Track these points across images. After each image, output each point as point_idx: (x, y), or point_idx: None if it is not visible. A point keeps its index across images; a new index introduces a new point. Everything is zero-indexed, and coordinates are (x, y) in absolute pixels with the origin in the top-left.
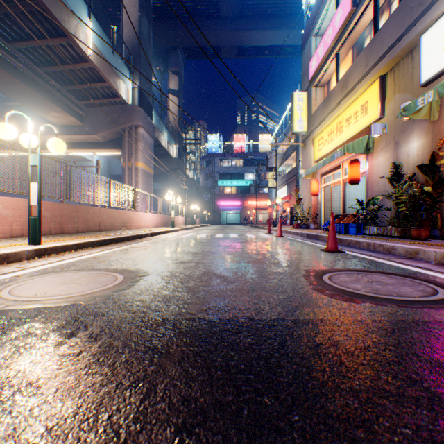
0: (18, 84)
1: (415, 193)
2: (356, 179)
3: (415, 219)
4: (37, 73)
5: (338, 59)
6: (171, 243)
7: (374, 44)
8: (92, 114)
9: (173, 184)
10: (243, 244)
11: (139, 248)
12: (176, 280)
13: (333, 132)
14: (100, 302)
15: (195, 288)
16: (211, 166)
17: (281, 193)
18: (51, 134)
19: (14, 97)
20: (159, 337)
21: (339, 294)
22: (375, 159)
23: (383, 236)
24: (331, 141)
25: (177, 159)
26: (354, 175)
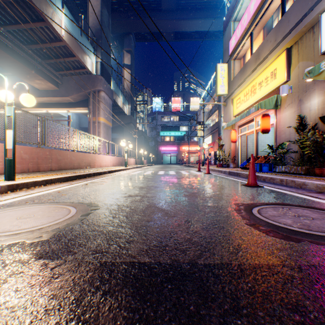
0: (8, 58)
1: (317, 139)
2: (267, 129)
3: (317, 160)
4: (23, 50)
5: (252, 37)
6: (123, 178)
7: (282, 24)
8: (66, 82)
9: (127, 134)
10: (179, 180)
11: (97, 183)
12: (122, 214)
13: (248, 94)
14: (44, 240)
15: (138, 224)
16: (155, 121)
17: (207, 141)
18: (35, 97)
19: (6, 68)
20: (90, 293)
21: (274, 230)
22: (282, 114)
23: (290, 174)
24: (247, 101)
25: (130, 115)
26: (265, 126)
